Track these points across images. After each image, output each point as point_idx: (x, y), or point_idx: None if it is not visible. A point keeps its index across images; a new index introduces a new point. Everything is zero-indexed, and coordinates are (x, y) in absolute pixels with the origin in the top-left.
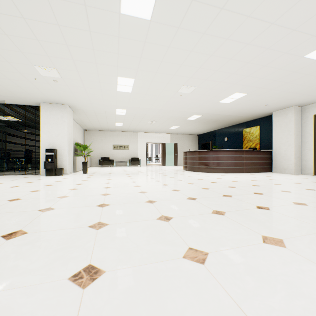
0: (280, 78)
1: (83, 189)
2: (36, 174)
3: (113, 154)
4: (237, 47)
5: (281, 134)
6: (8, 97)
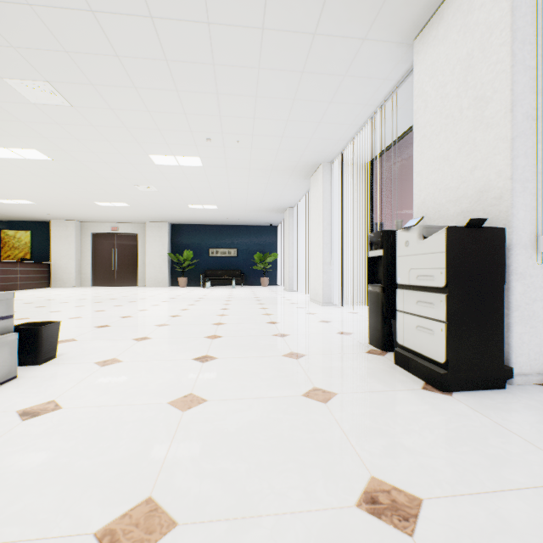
0: (75, 205)
1: None
2: None
3: None
4: (56, 186)
5: (62, 246)
6: None
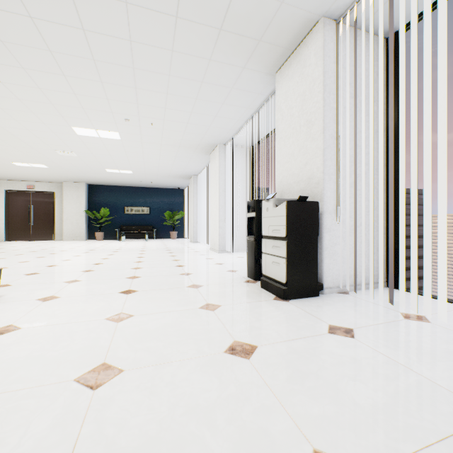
0: None
1: None
2: None
3: None
4: None
5: None
6: None
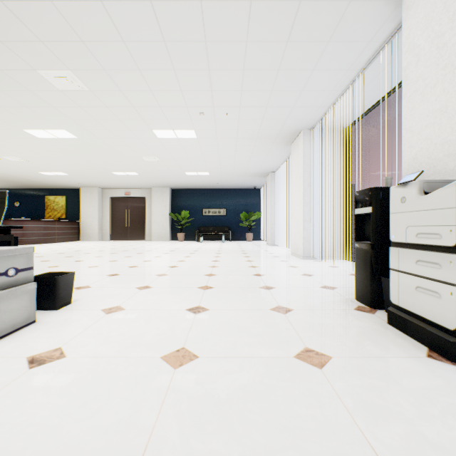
0: (97, 175)
1: None
2: None
3: None
4: (82, 160)
5: (88, 208)
6: None
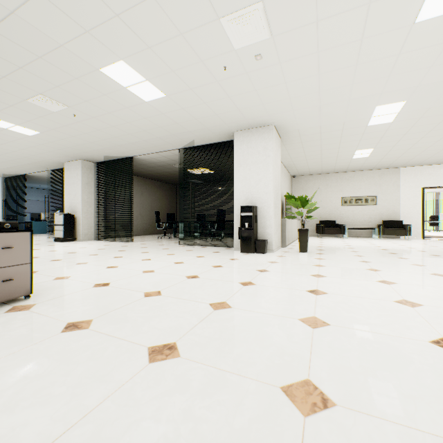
0: None
1: (353, 336)
2: (229, 247)
3: (341, 214)
4: None
5: None
6: (196, 133)
